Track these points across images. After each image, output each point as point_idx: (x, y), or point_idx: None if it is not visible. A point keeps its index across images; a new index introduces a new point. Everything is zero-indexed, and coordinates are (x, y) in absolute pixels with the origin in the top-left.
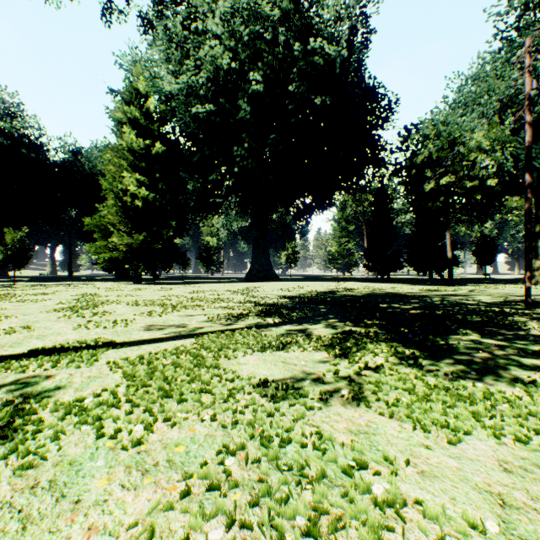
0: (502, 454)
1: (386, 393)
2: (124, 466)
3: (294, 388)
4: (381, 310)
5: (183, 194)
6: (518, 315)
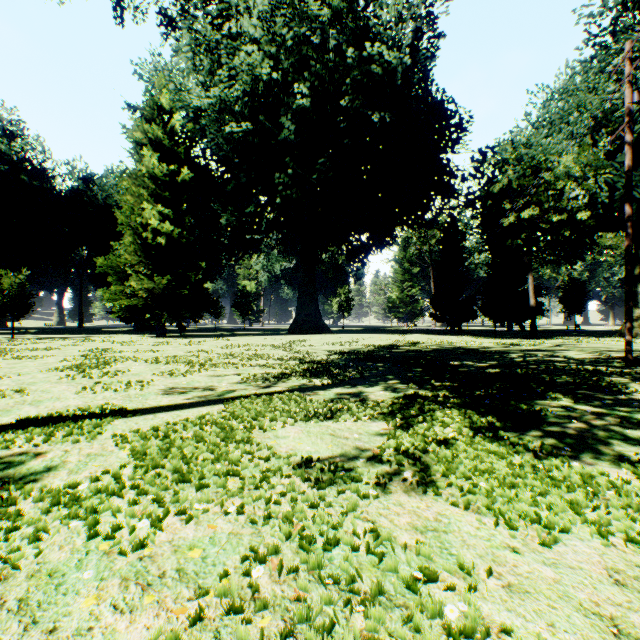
0: (611, 560)
1: (460, 476)
2: (120, 578)
3: (344, 469)
4: (452, 368)
5: (215, 229)
6: (617, 375)
